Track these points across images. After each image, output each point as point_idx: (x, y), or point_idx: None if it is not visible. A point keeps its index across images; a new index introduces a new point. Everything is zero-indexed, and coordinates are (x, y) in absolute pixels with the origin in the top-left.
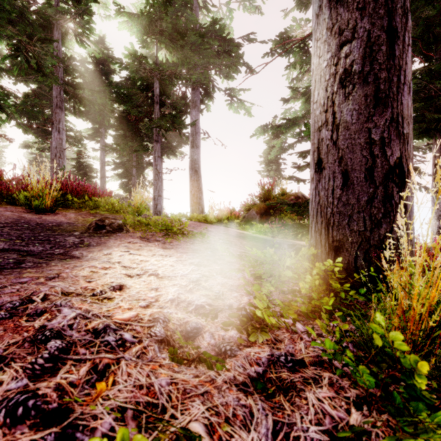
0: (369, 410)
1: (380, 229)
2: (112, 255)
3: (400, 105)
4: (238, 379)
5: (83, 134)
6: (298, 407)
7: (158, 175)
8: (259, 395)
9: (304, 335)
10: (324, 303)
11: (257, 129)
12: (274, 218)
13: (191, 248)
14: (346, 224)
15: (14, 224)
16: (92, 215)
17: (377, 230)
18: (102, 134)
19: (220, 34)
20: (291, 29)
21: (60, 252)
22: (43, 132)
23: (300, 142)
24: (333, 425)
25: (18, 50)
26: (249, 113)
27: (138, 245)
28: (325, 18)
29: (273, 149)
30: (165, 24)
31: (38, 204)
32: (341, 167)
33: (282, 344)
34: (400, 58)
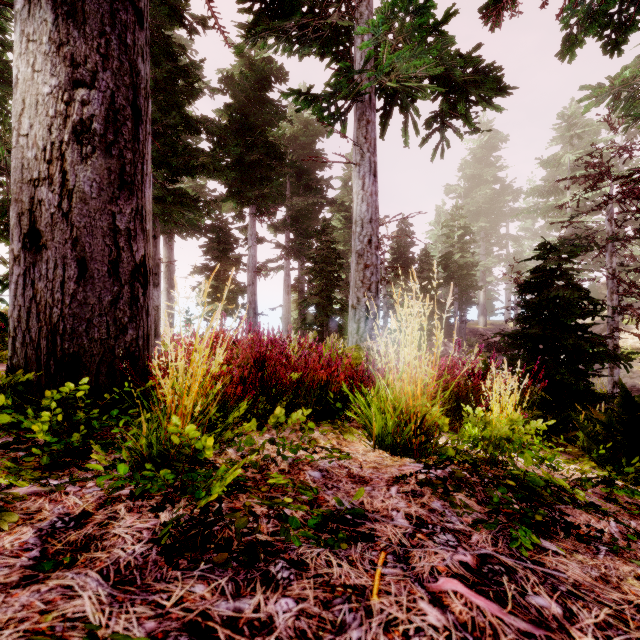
0: (172, 504)
1: (127, 335)
2: None
3: (145, 198)
4: (10, 581)
5: None
6: (112, 546)
7: None
8: (58, 571)
9: (69, 488)
10: (75, 441)
11: None
12: None
13: None
14: (85, 332)
15: None
16: None
17: (124, 337)
18: None
19: None
20: None
21: None
22: None
23: None
24: (152, 532)
25: None
26: None
27: None
28: (47, 20)
29: None
30: None
31: None
32: (76, 252)
33: (43, 512)
34: (144, 145)
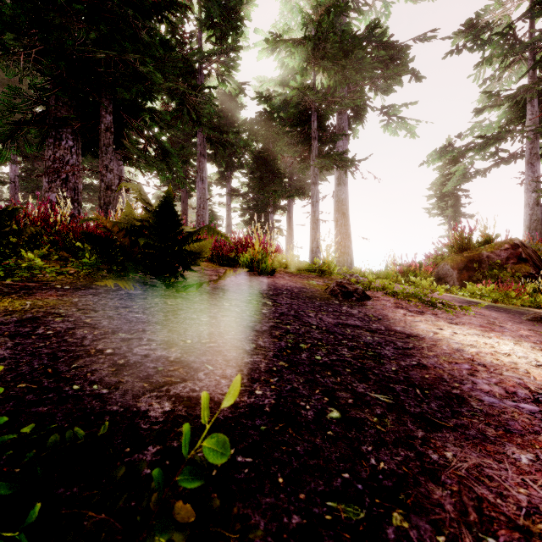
0: None
1: None
2: (441, 334)
3: None
4: None
5: (211, 179)
6: None
7: (317, 223)
8: None
9: None
10: None
11: (430, 154)
12: (481, 274)
13: (473, 323)
14: None
15: (276, 292)
16: (296, 276)
17: None
18: (228, 178)
19: (379, 40)
20: (485, 11)
21: (382, 328)
22: (174, 182)
23: (498, 165)
24: None
25: (181, 104)
26: (412, 133)
27: (423, 319)
28: None
29: (452, 179)
30: (329, 45)
31: (264, 268)
32: None
33: None
34: None
